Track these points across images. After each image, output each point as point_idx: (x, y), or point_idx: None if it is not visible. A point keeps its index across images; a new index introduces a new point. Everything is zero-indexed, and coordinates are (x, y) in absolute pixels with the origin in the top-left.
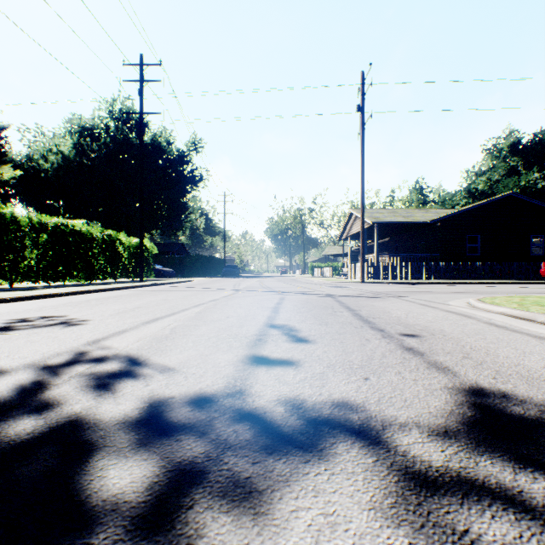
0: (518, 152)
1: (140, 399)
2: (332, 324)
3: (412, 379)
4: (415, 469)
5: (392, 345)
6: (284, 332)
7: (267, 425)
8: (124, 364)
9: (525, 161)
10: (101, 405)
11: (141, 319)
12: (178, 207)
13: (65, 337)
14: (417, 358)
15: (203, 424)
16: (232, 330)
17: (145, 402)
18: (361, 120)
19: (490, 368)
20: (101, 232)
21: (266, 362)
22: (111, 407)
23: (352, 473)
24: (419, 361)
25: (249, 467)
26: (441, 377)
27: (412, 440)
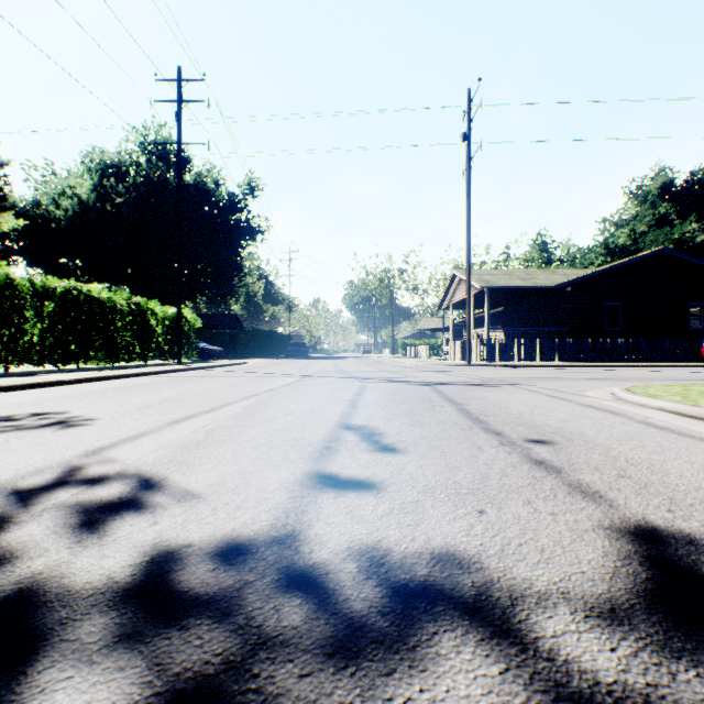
0: (670, 195)
1: (138, 549)
2: (430, 425)
3: (549, 512)
4: (572, 690)
5: (514, 456)
6: (364, 436)
7: (329, 597)
8: (129, 487)
9: (680, 207)
10: (76, 560)
11: (169, 417)
12: (229, 267)
13: (57, 444)
14: (553, 477)
15: (227, 596)
16: (292, 434)
17: (145, 554)
18: (467, 153)
19: (660, 493)
20: (127, 300)
21: (336, 484)
22: (90, 563)
23: (466, 697)
24: (556, 482)
25: (292, 686)
26: (591, 509)
27: (561, 628)
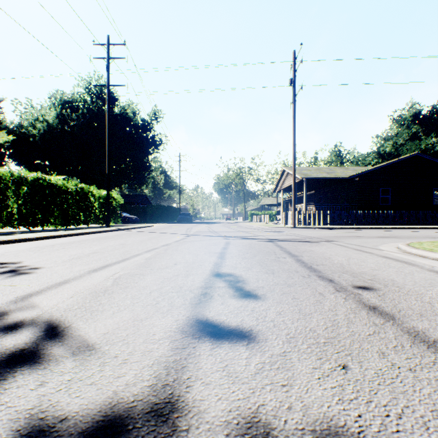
0: (418, 121)
1: (10, 426)
2: (279, 273)
3: (407, 368)
4: None
5: (351, 302)
6: (231, 283)
7: None
8: (35, 336)
9: (425, 128)
10: None
11: (90, 267)
12: (142, 166)
13: None
14: (390, 323)
15: None
16: (177, 281)
17: (14, 434)
18: (293, 91)
19: None
20: (75, 186)
21: (211, 332)
22: None
23: None
24: (396, 330)
25: None
26: None
27: None
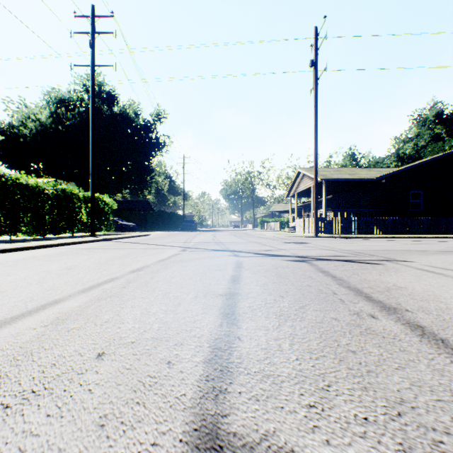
0: (441, 121)
1: None
2: None
3: None
4: None
5: None
6: None
7: None
8: None
9: (448, 129)
10: None
11: None
12: (144, 169)
13: None
14: None
15: None
16: None
17: None
18: (314, 75)
19: None
20: (53, 187)
21: None
22: None
23: None
24: None
25: None
26: None
27: None
